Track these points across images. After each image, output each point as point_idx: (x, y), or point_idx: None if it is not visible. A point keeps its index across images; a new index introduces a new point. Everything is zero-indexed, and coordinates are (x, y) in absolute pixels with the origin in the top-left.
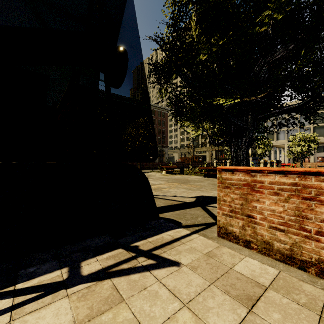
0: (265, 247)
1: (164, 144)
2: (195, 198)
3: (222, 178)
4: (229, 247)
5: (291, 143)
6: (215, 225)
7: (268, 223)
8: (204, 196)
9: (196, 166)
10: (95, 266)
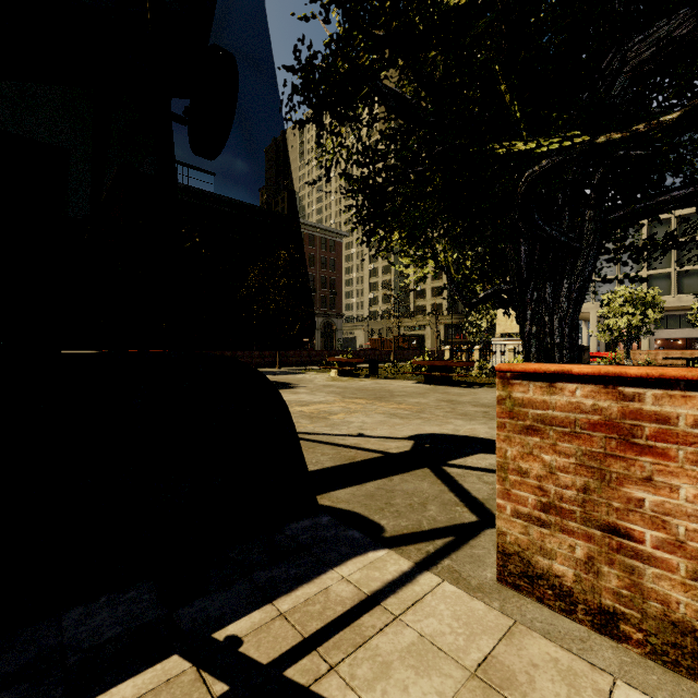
0: (676, 644)
1: (334, 309)
2: (411, 440)
3: (513, 401)
4: (546, 631)
5: (606, 309)
6: (480, 533)
7: (691, 562)
8: (434, 435)
9: (405, 358)
10: None
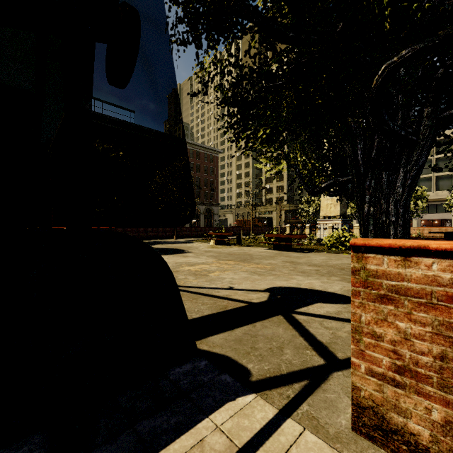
0: None
1: (213, 200)
2: (267, 292)
3: (368, 272)
4: None
5: None
6: (329, 377)
7: None
8: (283, 288)
9: (259, 232)
10: None
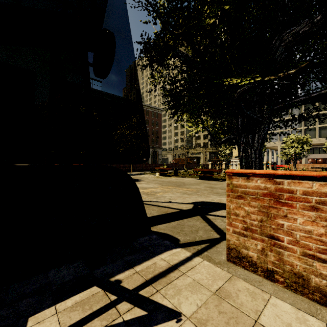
0: (296, 282)
1: (157, 145)
2: (192, 204)
3: (233, 185)
4: (245, 278)
5: (284, 145)
6: (220, 242)
7: (301, 249)
8: (203, 202)
9: (190, 167)
10: (49, 326)
